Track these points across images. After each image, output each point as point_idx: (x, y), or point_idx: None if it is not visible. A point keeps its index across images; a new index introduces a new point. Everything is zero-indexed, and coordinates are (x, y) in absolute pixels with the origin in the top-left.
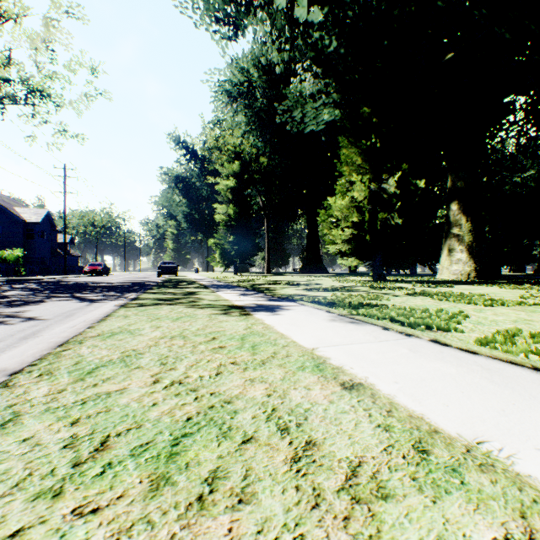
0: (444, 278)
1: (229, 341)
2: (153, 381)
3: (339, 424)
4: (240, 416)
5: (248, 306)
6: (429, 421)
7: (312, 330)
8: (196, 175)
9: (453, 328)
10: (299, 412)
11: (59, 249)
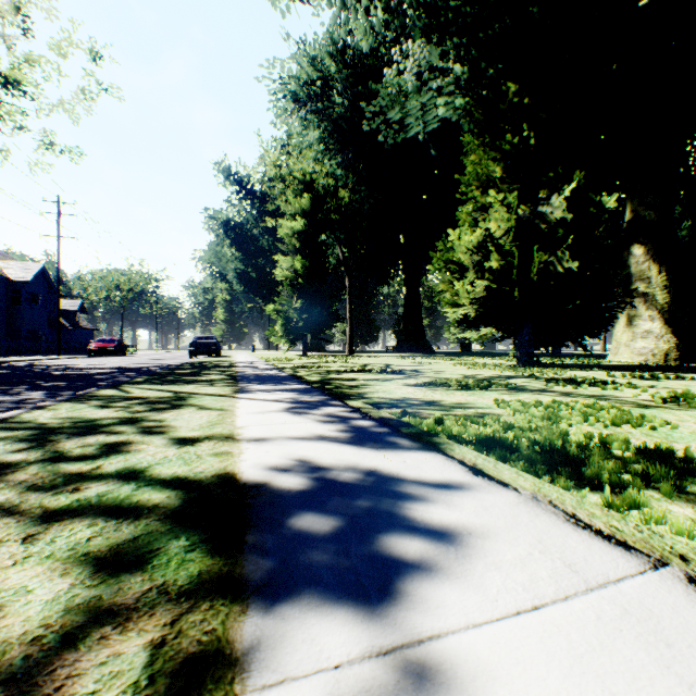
0: (622, 360)
1: None
2: None
3: None
4: None
5: (272, 496)
6: None
7: None
8: (252, 218)
9: None
10: None
11: (64, 319)
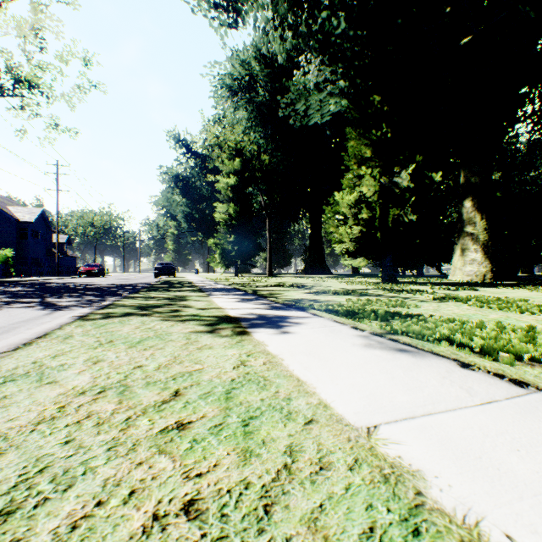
0: (457, 279)
1: (201, 403)
2: None
3: None
4: None
5: (245, 318)
6: None
7: (346, 368)
8: (196, 173)
9: None
10: None
11: (55, 249)
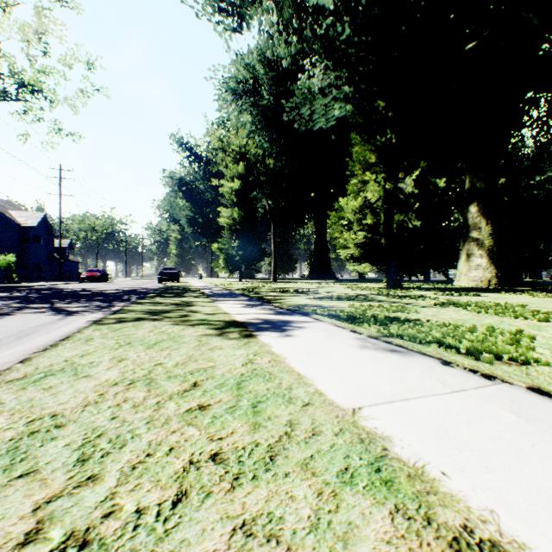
0: (462, 284)
1: (217, 391)
2: (23, 536)
3: None
4: None
5: (251, 323)
6: None
7: (341, 365)
8: (199, 177)
9: (532, 359)
10: None
11: (57, 254)
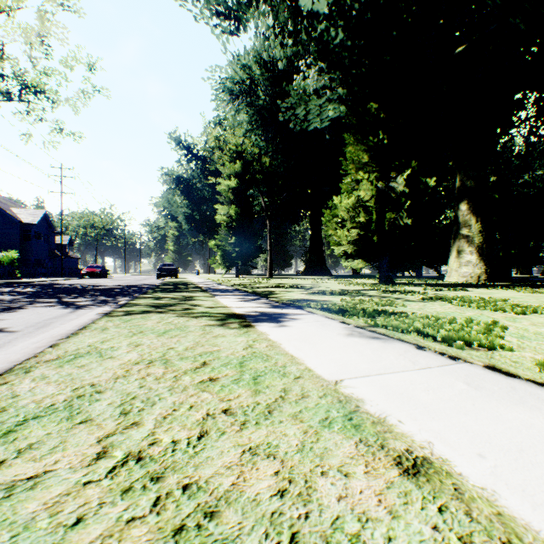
0: (453, 280)
1: (223, 368)
2: (96, 454)
3: None
4: None
5: (249, 315)
6: None
7: (329, 349)
8: (197, 175)
9: (498, 345)
10: None
11: (57, 251)
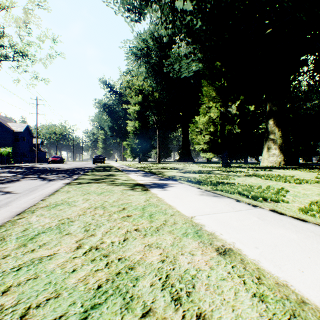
0: (265, 165)
1: (134, 211)
2: (76, 247)
3: (222, 293)
4: (140, 284)
5: (147, 184)
6: (294, 289)
7: (189, 202)
8: (116, 103)
9: (281, 200)
10: (188, 279)
11: (34, 147)
